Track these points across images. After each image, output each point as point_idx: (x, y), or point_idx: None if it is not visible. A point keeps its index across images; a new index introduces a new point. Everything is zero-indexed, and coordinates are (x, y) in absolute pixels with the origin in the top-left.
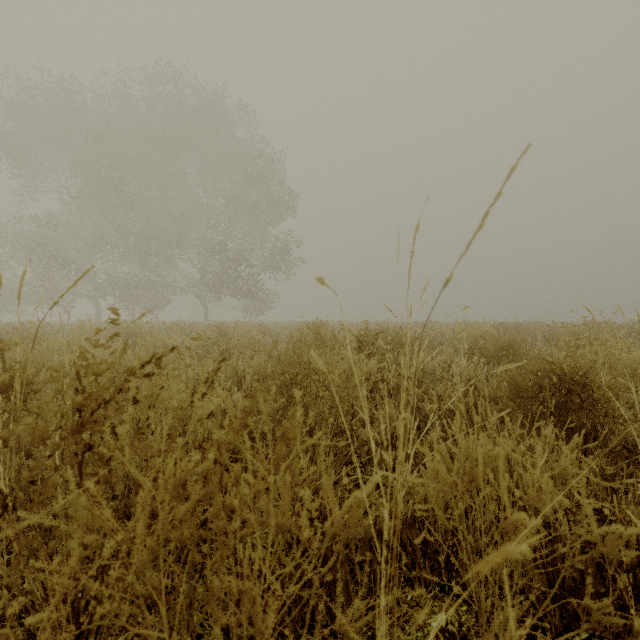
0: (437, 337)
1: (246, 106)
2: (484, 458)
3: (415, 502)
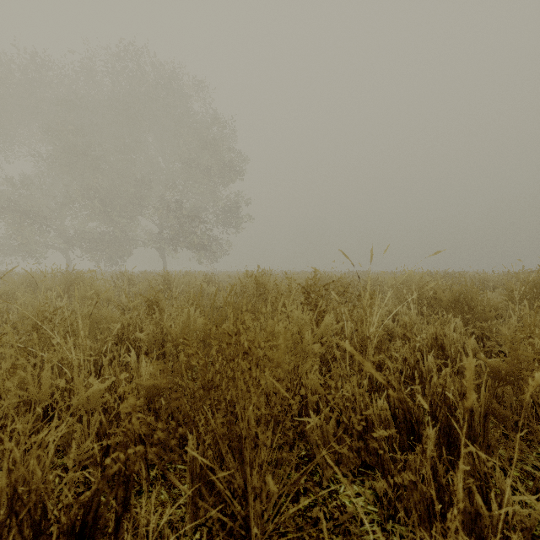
0: (375, 285)
1: (199, 82)
2: None
3: None
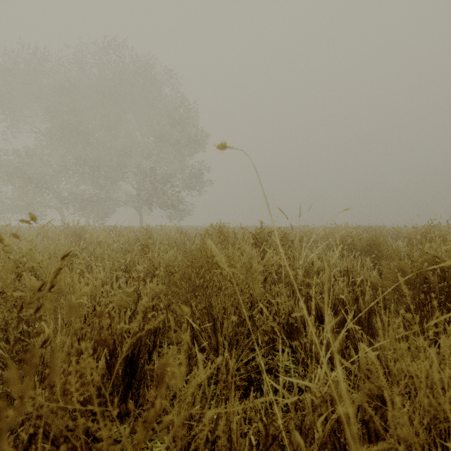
0: (311, 236)
1: (170, 71)
2: (406, 365)
3: (332, 420)
